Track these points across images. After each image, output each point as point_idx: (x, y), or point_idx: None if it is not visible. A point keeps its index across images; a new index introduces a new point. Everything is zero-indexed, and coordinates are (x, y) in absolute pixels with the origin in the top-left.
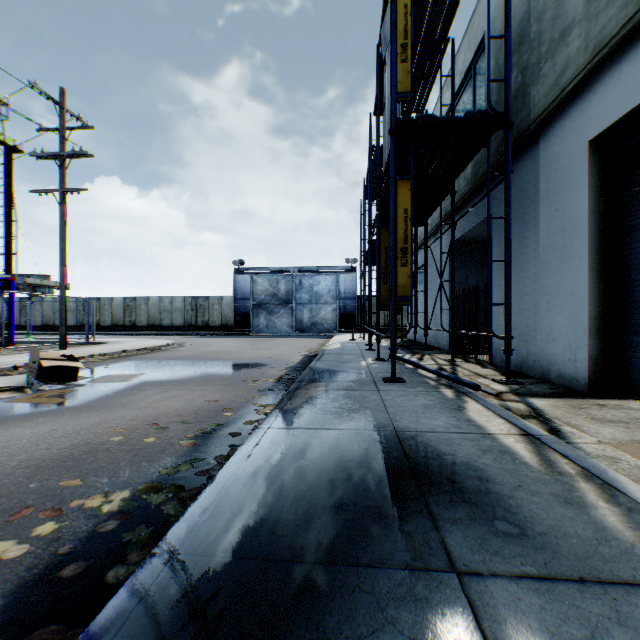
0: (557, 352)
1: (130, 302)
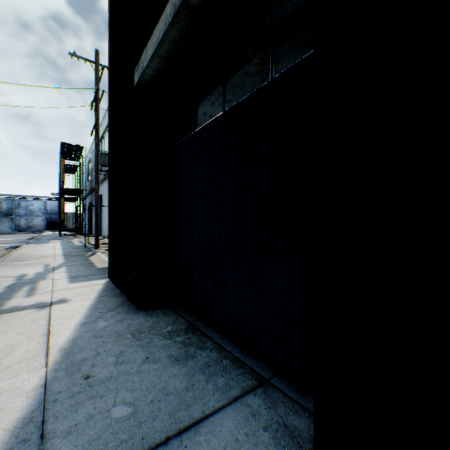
0: None
1: None
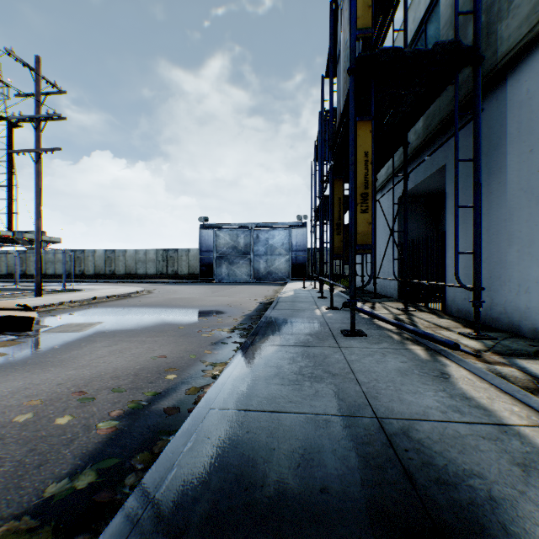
0: (532, 304)
1: (110, 254)
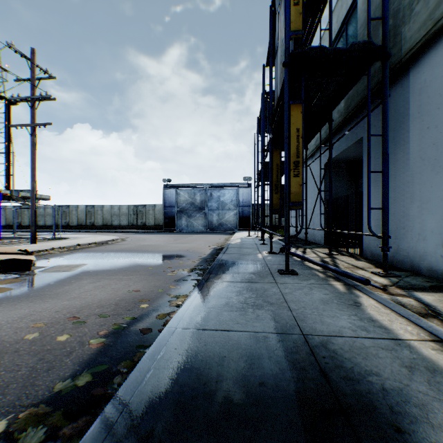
0: (428, 249)
1: (90, 209)
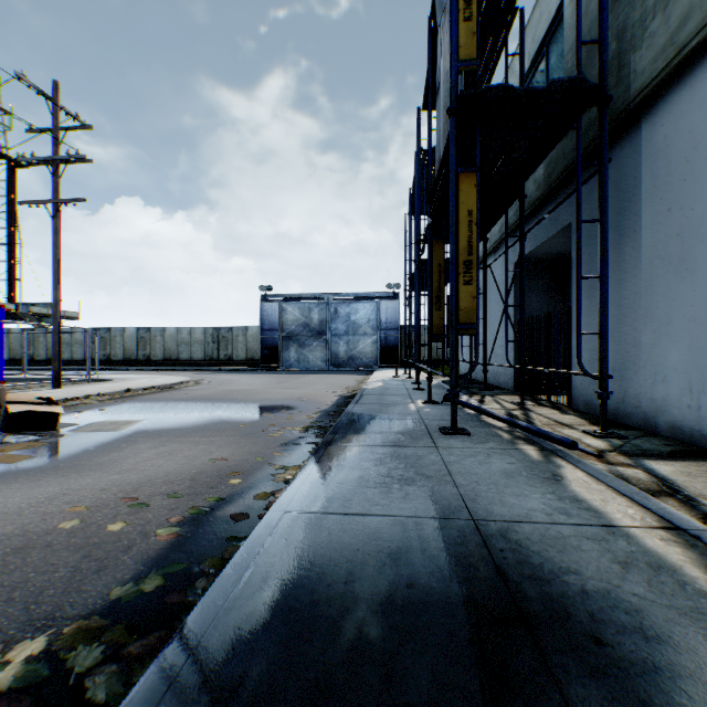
0: (670, 396)
1: (144, 333)
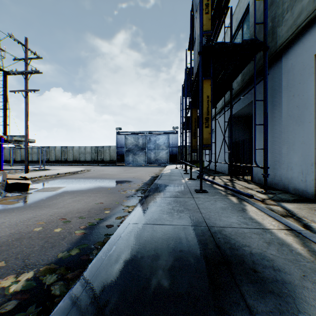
0: (294, 176)
1: (64, 149)
